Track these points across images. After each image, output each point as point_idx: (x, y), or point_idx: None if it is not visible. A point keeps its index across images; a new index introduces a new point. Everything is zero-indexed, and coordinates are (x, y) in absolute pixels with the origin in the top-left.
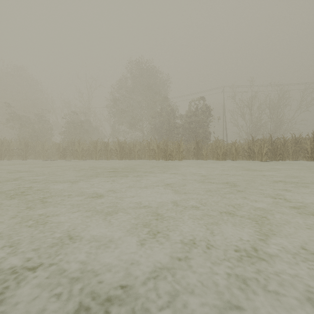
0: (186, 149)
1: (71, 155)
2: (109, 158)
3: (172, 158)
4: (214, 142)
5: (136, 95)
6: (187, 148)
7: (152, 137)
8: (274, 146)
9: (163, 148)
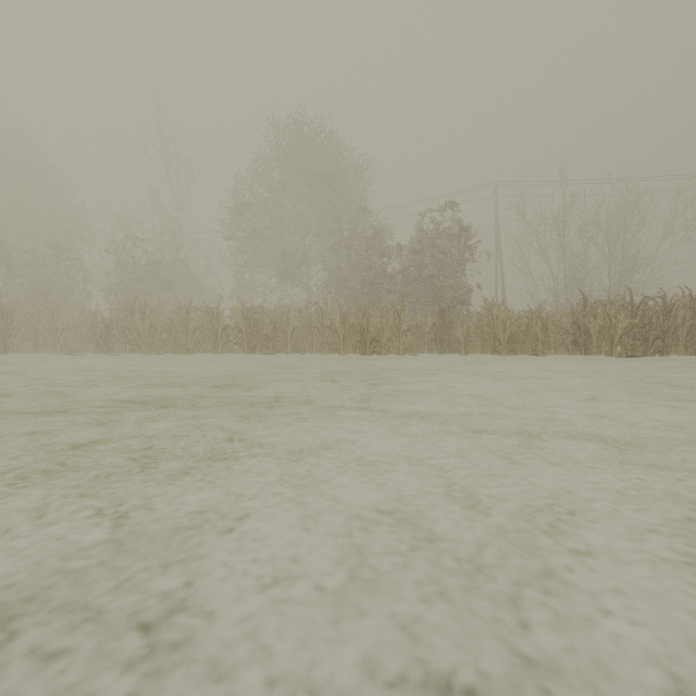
0: (414, 327)
1: (126, 341)
2: (221, 350)
3: (380, 350)
4: (486, 309)
5: (292, 201)
6: (416, 326)
7: (331, 299)
8: (643, 319)
9: (356, 324)
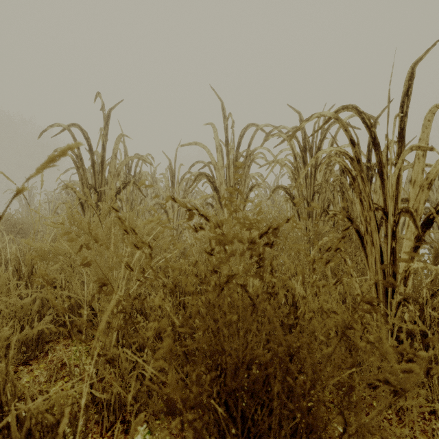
0: None
1: None
2: None
3: None
4: None
5: None
6: None
7: None
8: None
9: None
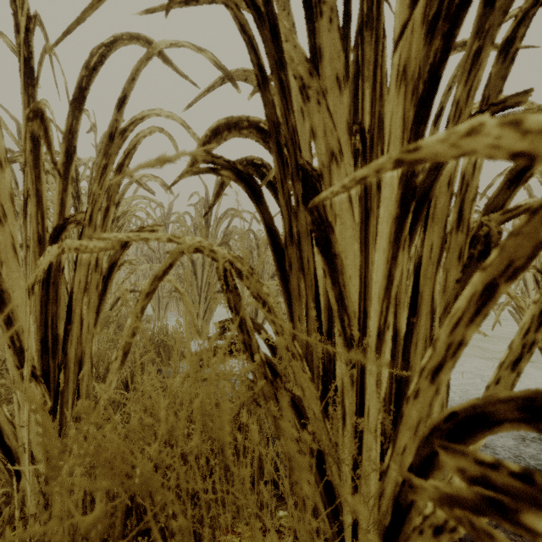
0: None
1: None
2: None
3: None
4: None
5: None
6: None
7: None
8: None
9: None
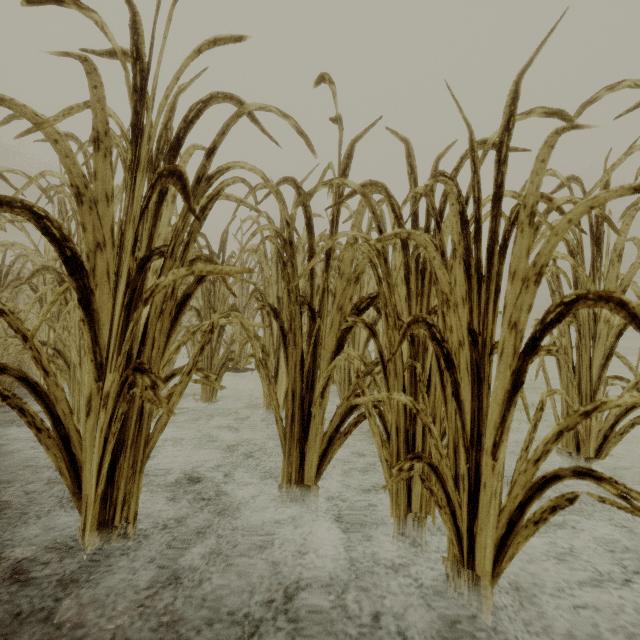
0: None
1: None
2: None
3: None
4: None
5: None
6: None
7: None
8: None
9: None
